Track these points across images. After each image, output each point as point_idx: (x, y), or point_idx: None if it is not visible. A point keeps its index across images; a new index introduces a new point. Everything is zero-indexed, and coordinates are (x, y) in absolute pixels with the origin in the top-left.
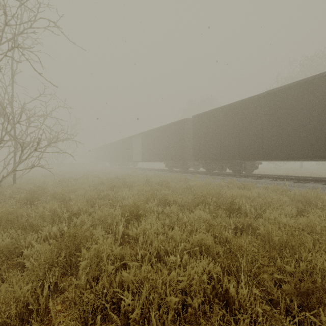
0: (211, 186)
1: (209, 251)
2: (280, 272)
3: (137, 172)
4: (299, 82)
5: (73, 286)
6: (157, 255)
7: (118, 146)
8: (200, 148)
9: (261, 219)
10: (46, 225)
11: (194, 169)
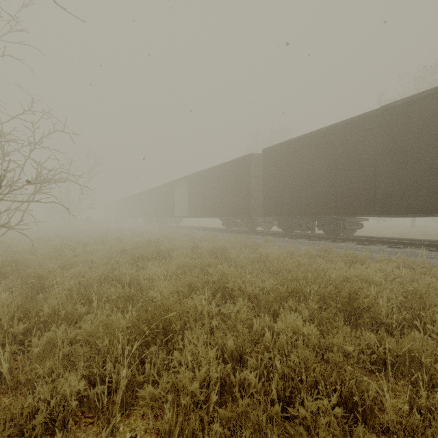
0: (299, 258)
1: None
2: None
3: (181, 232)
4: None
5: None
6: None
7: (155, 196)
8: (274, 197)
9: (416, 334)
10: None
11: (264, 229)
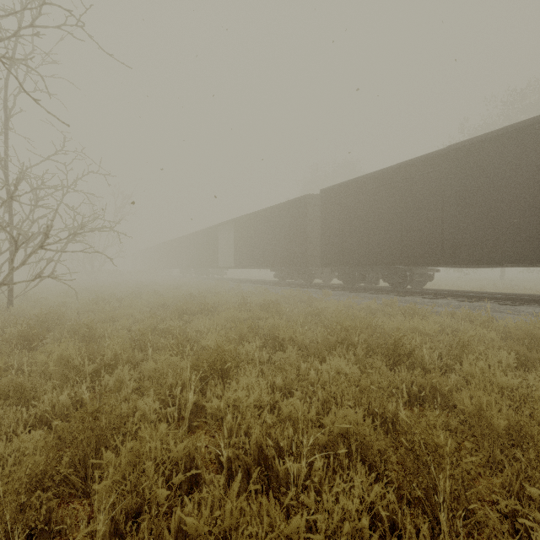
0: (355, 312)
1: (364, 449)
2: (511, 495)
3: (226, 286)
4: (509, 129)
5: (80, 536)
6: (260, 455)
7: (194, 243)
8: (334, 245)
9: (452, 375)
10: (48, 391)
11: (323, 281)
